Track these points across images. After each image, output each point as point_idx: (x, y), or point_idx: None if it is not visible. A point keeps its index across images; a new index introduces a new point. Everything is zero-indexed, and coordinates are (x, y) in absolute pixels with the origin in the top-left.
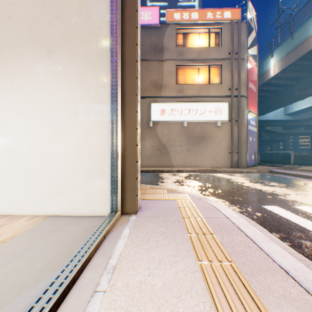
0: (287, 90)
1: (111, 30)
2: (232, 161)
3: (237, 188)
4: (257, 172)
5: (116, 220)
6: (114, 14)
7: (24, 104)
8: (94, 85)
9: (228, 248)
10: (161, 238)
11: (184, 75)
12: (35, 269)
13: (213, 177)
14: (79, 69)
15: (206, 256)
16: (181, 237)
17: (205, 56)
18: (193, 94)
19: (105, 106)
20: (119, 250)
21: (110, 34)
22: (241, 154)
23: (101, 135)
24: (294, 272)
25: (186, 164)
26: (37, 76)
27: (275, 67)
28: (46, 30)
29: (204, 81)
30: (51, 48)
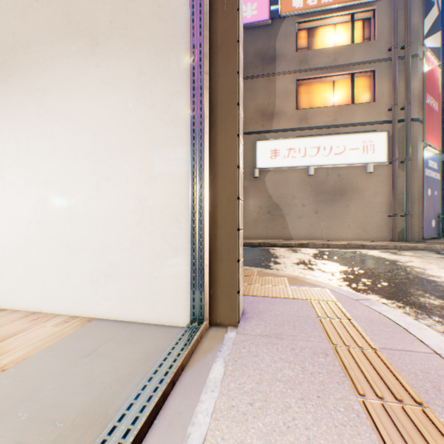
0: None
1: None
2: (394, 230)
3: (418, 279)
4: None
5: (198, 340)
6: None
7: (57, 136)
8: (162, 92)
9: None
10: (293, 400)
11: (308, 95)
12: None
13: (363, 257)
14: (138, 68)
15: None
16: (341, 403)
17: (345, 59)
18: (324, 122)
19: (180, 129)
20: (201, 428)
21: None
22: (410, 219)
23: (174, 181)
24: None
25: (312, 234)
26: (75, 88)
27: None
28: (88, 11)
29: (343, 100)
30: (95, 40)
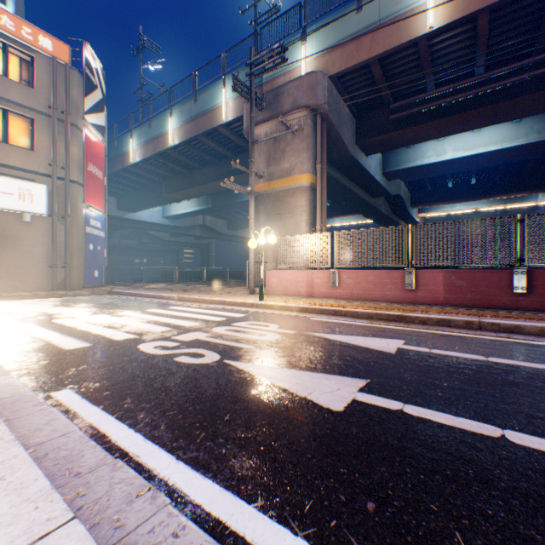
0: (157, 188)
1: None
2: (55, 280)
3: (14, 314)
4: (92, 294)
5: None
6: None
7: None
8: None
9: None
10: None
11: None
12: None
13: None
14: None
15: None
16: None
17: None
18: None
19: None
20: None
21: None
22: (73, 270)
23: None
24: None
25: None
26: None
27: (136, 152)
28: None
29: None
30: None
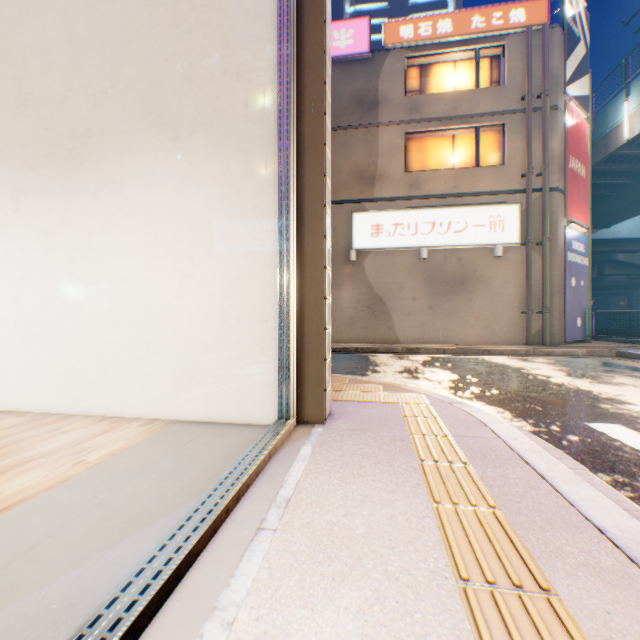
0: None
1: (280, 94)
2: (528, 331)
3: (535, 387)
4: (587, 355)
5: (288, 432)
6: (284, 65)
7: (136, 231)
8: (249, 192)
9: (493, 487)
10: (367, 463)
11: (421, 153)
12: (167, 493)
13: (483, 364)
14: (225, 166)
15: (449, 495)
16: (404, 464)
17: (467, 109)
18: (441, 190)
19: (268, 229)
20: (295, 477)
21: (277, 100)
22: (549, 316)
23: (262, 281)
24: (617, 532)
25: (426, 337)
26: (156, 182)
27: (634, 118)
28: (171, 104)
29: (465, 161)
30: (178, 134)
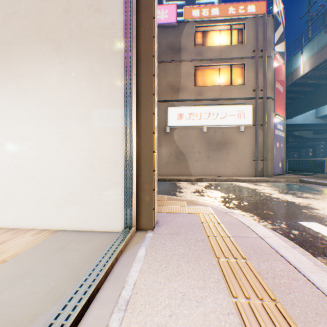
0: (319, 91)
1: (125, 22)
2: (256, 169)
3: (265, 200)
4: (285, 181)
5: (130, 238)
6: (128, 4)
7: (31, 107)
8: (106, 84)
9: (269, 280)
10: (183, 262)
11: (203, 77)
12: (34, 300)
13: (236, 187)
14: (90, 67)
15: (242, 290)
16: (207, 262)
17: (226, 55)
18: (213, 96)
19: (117, 108)
20: (133, 277)
21: (123, 26)
22: (266, 162)
23: (114, 140)
24: None
25: (205, 172)
26: (44, 76)
27: (305, 64)
28: (54, 26)
29: (225, 82)
30: (59, 45)
